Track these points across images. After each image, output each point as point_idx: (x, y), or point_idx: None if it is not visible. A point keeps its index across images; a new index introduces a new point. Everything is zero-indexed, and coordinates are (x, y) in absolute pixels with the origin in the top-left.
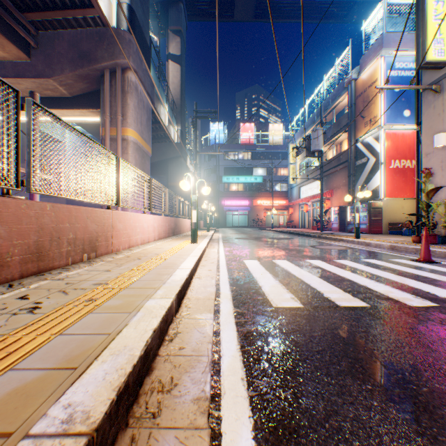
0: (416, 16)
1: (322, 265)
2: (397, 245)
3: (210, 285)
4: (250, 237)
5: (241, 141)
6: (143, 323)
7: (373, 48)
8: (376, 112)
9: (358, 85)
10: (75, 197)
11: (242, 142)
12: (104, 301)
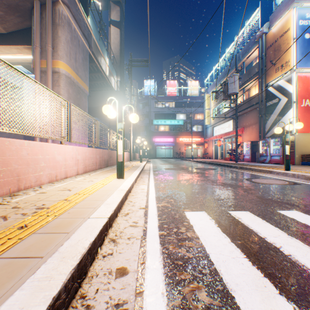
0: None
1: None
2: None
3: None
4: (177, 167)
5: (167, 93)
6: None
7: (285, 2)
8: (288, 57)
9: (269, 37)
10: None
11: (168, 94)
12: None
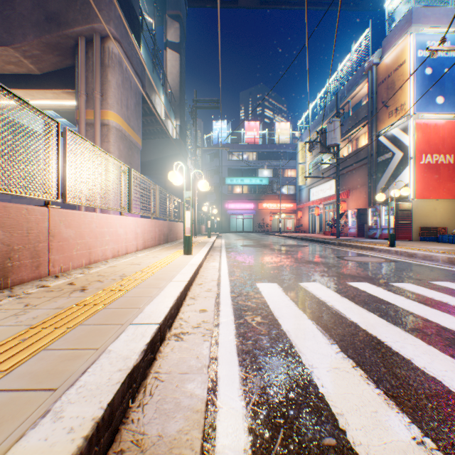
0: None
1: (383, 295)
2: None
3: (195, 367)
4: (258, 244)
5: (246, 140)
6: None
7: (400, 26)
8: (404, 99)
9: (381, 70)
10: None
11: (247, 142)
12: None
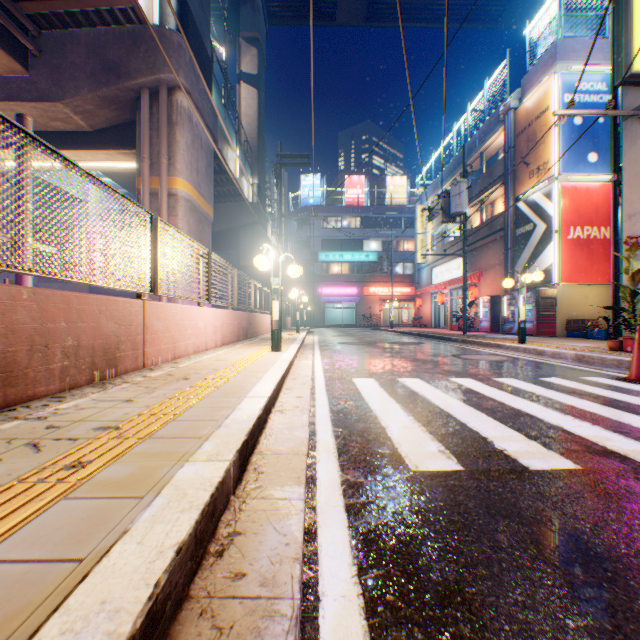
0: (615, 4)
1: (478, 387)
2: (588, 355)
3: (299, 425)
4: (360, 341)
5: (346, 201)
6: (161, 528)
7: (543, 61)
8: (547, 156)
9: (520, 116)
10: (77, 278)
11: (348, 203)
12: (100, 468)
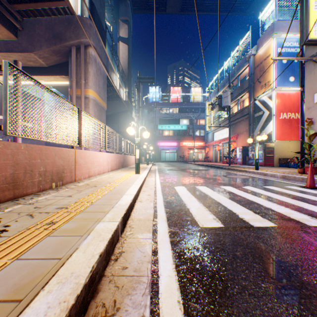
0: (301, 6)
1: (233, 190)
2: (287, 175)
3: (149, 207)
4: (178, 169)
5: (171, 99)
6: (92, 247)
7: (267, 32)
8: (269, 78)
9: (256, 59)
10: (45, 139)
11: (172, 100)
12: (62, 224)
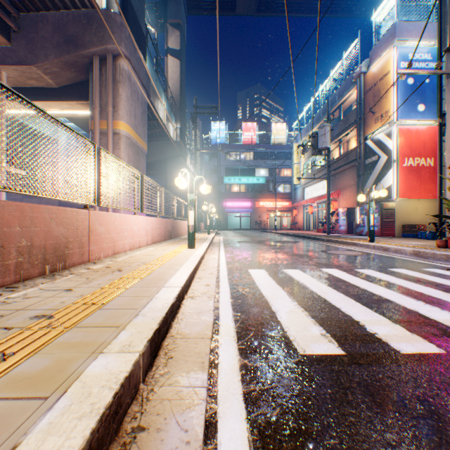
0: None
1: (344, 276)
2: (422, 251)
3: (205, 310)
4: (253, 240)
5: (243, 140)
6: (52, 442)
7: (385, 38)
8: (388, 107)
9: (368, 78)
10: (30, 192)
11: (244, 142)
12: (19, 361)
